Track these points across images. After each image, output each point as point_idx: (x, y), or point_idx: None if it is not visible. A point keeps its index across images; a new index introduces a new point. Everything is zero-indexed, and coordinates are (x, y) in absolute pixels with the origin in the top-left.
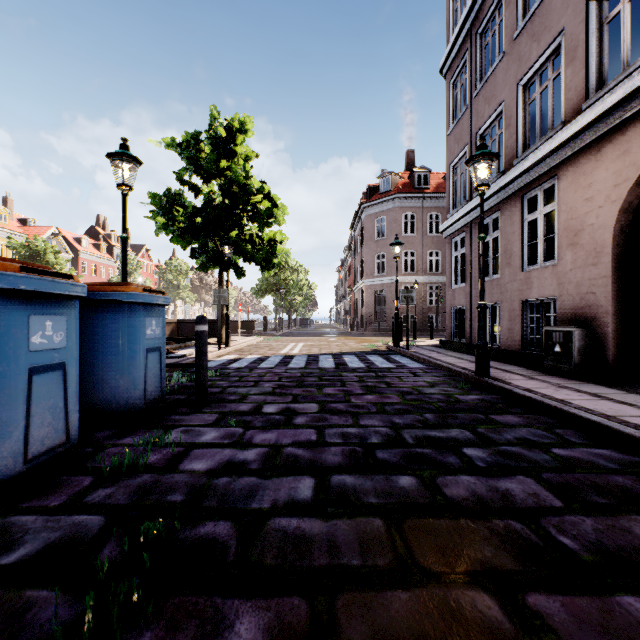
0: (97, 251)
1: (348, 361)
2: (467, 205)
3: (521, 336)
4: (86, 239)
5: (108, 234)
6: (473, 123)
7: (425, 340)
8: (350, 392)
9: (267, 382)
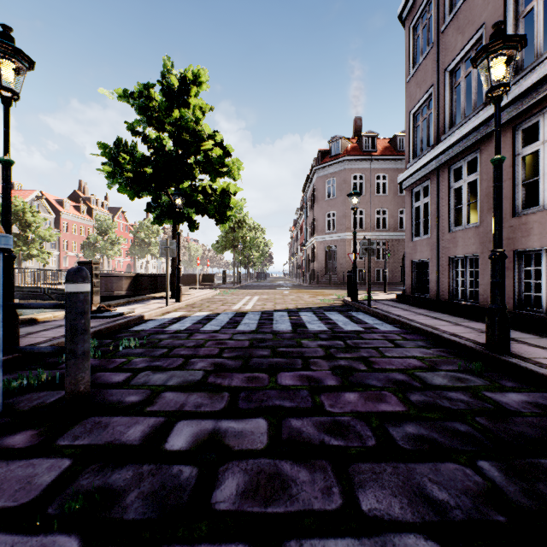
0: (77, 212)
1: (306, 321)
2: (435, 149)
3: (512, 293)
4: (67, 202)
5: (88, 197)
6: (440, 60)
7: (379, 293)
8: (318, 383)
9: (201, 359)
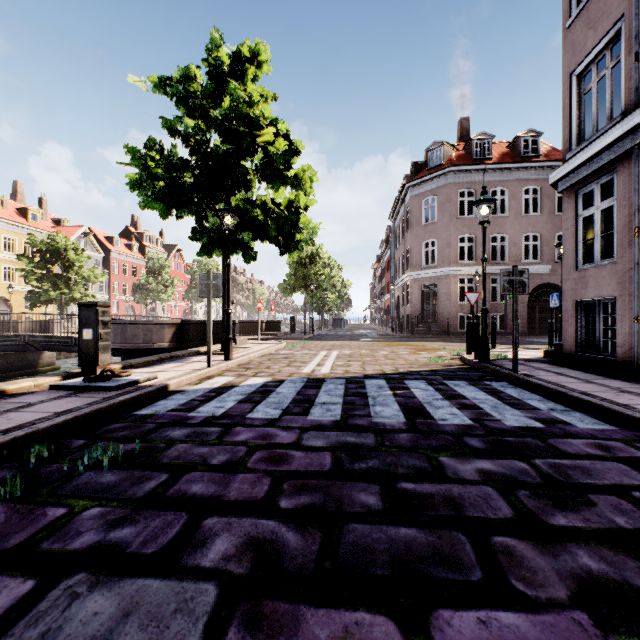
0: (129, 251)
1: (424, 399)
2: (634, 113)
3: None
4: (118, 238)
5: (140, 234)
6: None
7: (509, 349)
8: None
9: (228, 518)
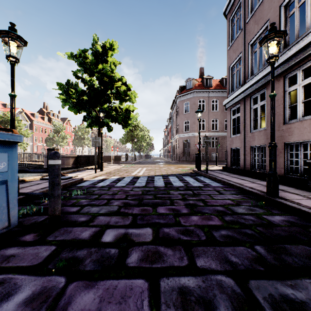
0: (43, 120)
1: (172, 181)
2: (243, 87)
3: (283, 165)
4: (37, 114)
5: (48, 112)
6: (246, 38)
7: (213, 166)
8: (178, 212)
9: (116, 200)
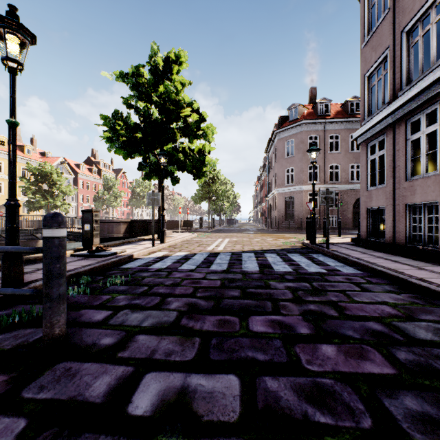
0: (90, 173)
1: (271, 262)
2: (391, 104)
3: None
4: (83, 165)
5: (98, 162)
6: (397, 22)
7: (334, 237)
8: (291, 331)
9: (177, 298)
